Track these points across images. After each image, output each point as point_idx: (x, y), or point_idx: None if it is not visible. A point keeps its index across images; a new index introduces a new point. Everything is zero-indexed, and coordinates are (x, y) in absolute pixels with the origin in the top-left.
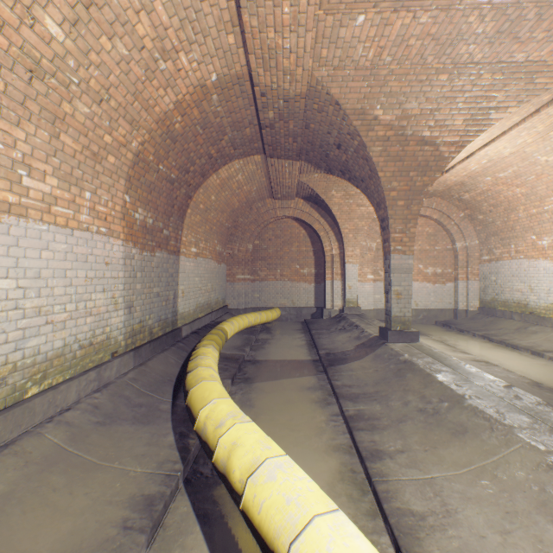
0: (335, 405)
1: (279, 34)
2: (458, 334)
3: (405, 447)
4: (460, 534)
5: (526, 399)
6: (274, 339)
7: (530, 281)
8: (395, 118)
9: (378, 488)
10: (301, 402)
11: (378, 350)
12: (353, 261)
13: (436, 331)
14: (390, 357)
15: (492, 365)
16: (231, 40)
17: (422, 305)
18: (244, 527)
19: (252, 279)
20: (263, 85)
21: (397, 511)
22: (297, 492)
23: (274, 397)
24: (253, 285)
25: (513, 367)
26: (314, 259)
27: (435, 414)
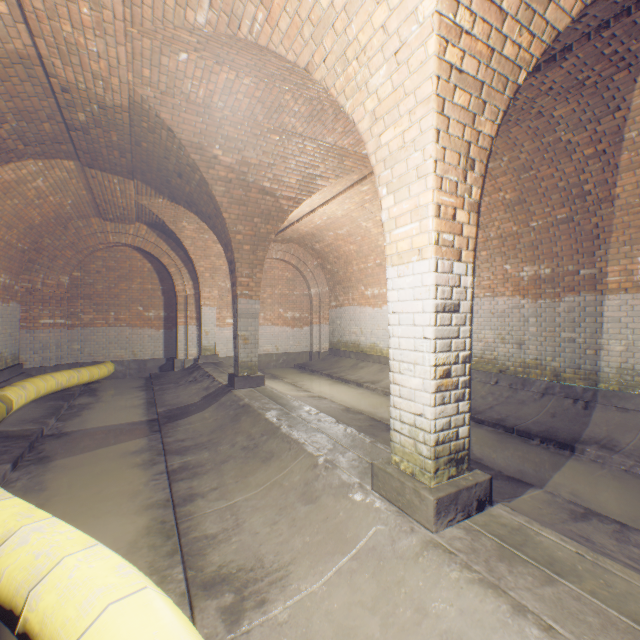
0: (163, 464)
1: (80, 31)
2: (310, 375)
3: (221, 483)
4: (242, 537)
5: (325, 421)
6: (100, 402)
7: (361, 324)
8: (236, 163)
9: (182, 527)
10: (119, 469)
11: (224, 398)
12: (211, 303)
13: (293, 374)
14: (232, 403)
15: (323, 398)
16: (2, 7)
17: (282, 349)
18: (0, 624)
19: (70, 324)
20: (64, 79)
21: (194, 540)
22: (52, 544)
23: (81, 472)
24: (71, 333)
25: (340, 398)
26: (165, 300)
27: (255, 448)
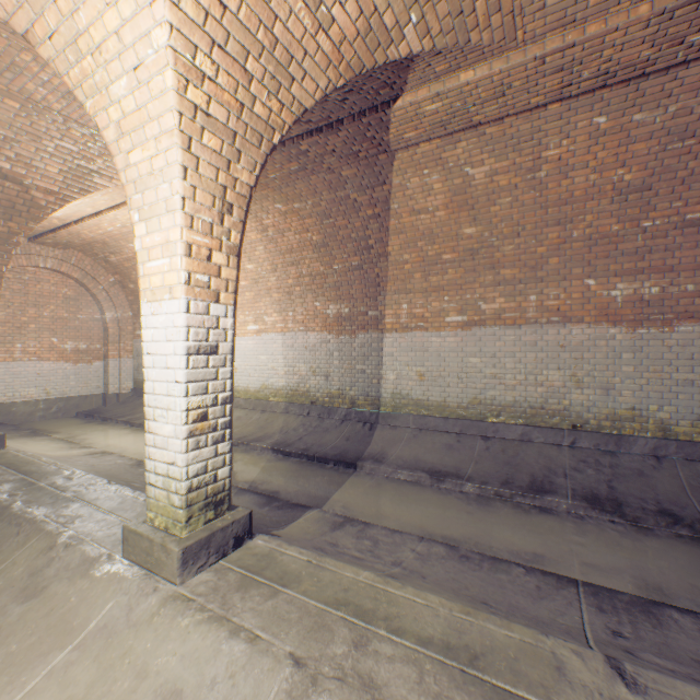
0: None
1: None
2: (100, 425)
3: None
4: None
5: (90, 484)
6: None
7: None
8: None
9: None
10: None
11: None
12: None
13: (73, 425)
14: None
15: (109, 454)
16: None
17: (58, 393)
18: None
19: None
20: None
21: None
22: None
23: None
24: None
25: (137, 450)
26: None
27: None
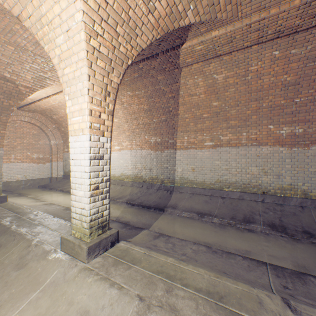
0: None
1: None
2: (49, 191)
3: None
4: None
5: (45, 218)
6: None
7: None
8: None
9: None
10: None
11: None
12: None
13: (37, 191)
14: None
15: (53, 204)
16: None
17: (30, 177)
18: None
19: None
20: None
21: None
22: None
23: None
24: None
25: (65, 203)
26: None
27: None
